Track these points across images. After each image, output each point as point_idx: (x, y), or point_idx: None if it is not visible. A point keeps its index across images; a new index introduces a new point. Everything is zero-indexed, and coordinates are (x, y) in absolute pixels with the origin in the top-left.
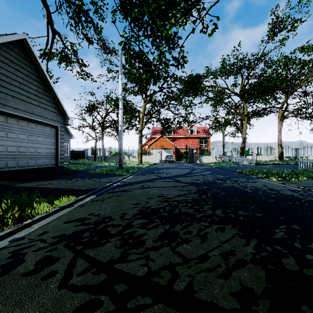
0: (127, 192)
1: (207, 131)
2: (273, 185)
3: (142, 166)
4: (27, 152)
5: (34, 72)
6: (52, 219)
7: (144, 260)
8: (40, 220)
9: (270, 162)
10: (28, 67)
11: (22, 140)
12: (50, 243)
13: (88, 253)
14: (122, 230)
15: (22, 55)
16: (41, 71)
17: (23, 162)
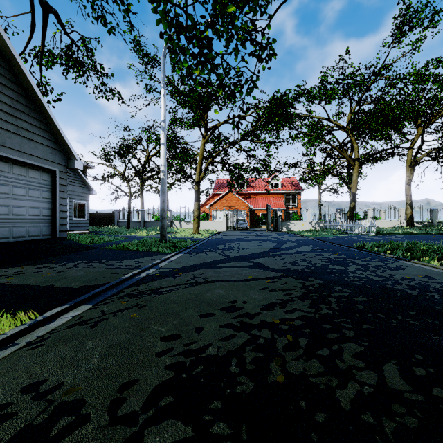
0: (161, 295)
1: (296, 184)
2: (441, 275)
3: (199, 237)
4: None
5: (7, 73)
6: None
7: None
8: None
9: (399, 230)
10: None
11: None
12: None
13: None
14: None
15: None
16: (21, 73)
17: None
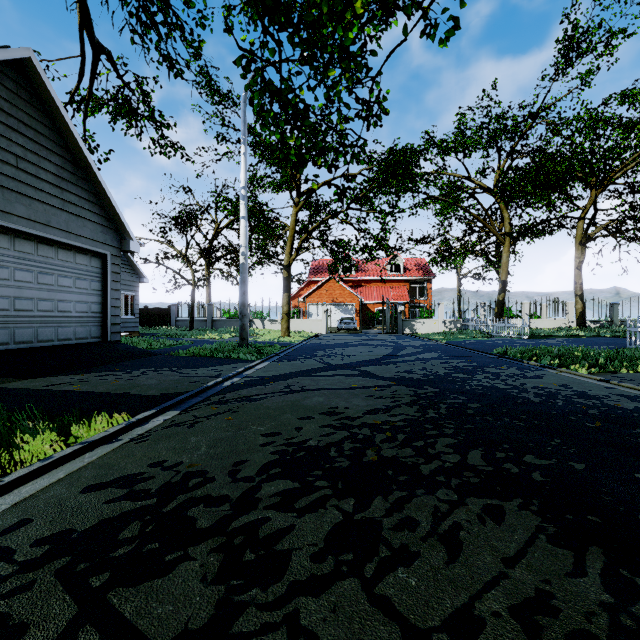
0: (254, 402)
1: (425, 267)
2: (582, 383)
3: (289, 341)
4: (34, 311)
5: (52, 134)
6: (55, 480)
7: (284, 635)
8: (24, 481)
9: (561, 331)
10: (38, 123)
11: (24, 283)
12: (21, 564)
13: (119, 603)
14: (228, 515)
15: (24, 95)
16: (68, 133)
17: (26, 333)
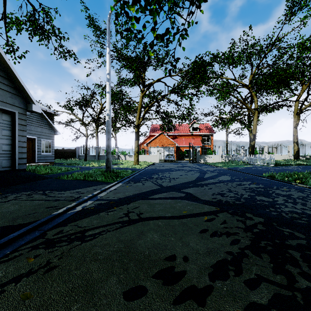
0: (84, 243)
1: (209, 128)
2: None
3: (138, 167)
4: None
5: None
6: None
7: None
8: None
9: (291, 162)
10: None
11: None
12: None
13: None
14: None
15: None
16: None
17: None
